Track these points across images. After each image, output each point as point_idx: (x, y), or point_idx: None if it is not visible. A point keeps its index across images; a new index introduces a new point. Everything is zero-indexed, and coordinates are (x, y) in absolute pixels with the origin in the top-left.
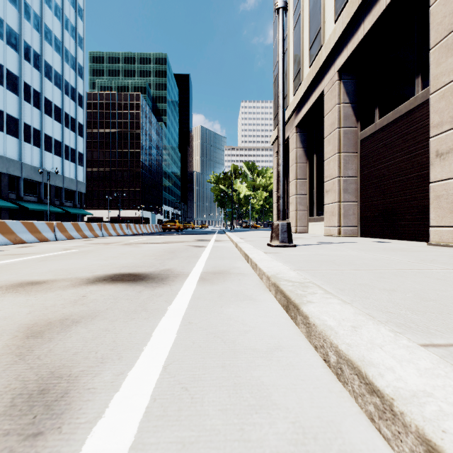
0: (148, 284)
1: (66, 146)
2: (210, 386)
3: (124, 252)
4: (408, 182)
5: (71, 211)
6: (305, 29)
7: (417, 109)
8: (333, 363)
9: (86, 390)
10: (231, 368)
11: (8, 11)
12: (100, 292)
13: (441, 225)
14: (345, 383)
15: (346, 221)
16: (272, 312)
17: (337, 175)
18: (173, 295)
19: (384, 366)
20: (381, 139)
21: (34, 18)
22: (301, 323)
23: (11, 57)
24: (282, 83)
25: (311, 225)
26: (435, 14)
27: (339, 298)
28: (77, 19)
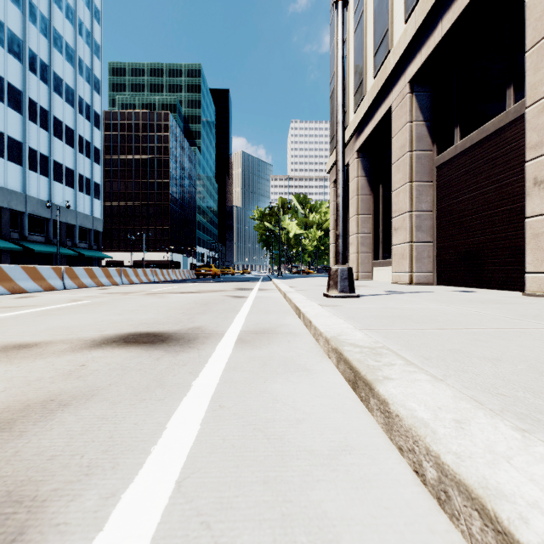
0: (170, 347)
1: (79, 176)
2: (245, 521)
3: (146, 304)
4: (497, 218)
5: (85, 253)
6: (368, 31)
7: (508, 127)
8: (432, 480)
9: (53, 527)
10: (277, 485)
11: (9, 13)
12: (106, 360)
13: (540, 270)
14: (455, 518)
15: (419, 266)
16: (333, 390)
17: (408, 209)
18: (200, 364)
19: (524, 499)
20: (463, 164)
21: (41, 21)
22: (376, 410)
23: (13, 68)
24: (341, 93)
25: (376, 270)
26: (533, 7)
27: (427, 372)
28: (93, 22)
